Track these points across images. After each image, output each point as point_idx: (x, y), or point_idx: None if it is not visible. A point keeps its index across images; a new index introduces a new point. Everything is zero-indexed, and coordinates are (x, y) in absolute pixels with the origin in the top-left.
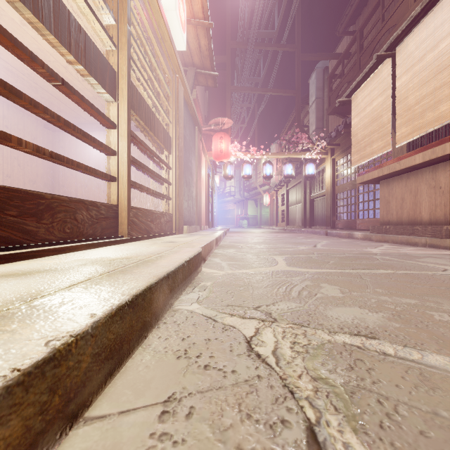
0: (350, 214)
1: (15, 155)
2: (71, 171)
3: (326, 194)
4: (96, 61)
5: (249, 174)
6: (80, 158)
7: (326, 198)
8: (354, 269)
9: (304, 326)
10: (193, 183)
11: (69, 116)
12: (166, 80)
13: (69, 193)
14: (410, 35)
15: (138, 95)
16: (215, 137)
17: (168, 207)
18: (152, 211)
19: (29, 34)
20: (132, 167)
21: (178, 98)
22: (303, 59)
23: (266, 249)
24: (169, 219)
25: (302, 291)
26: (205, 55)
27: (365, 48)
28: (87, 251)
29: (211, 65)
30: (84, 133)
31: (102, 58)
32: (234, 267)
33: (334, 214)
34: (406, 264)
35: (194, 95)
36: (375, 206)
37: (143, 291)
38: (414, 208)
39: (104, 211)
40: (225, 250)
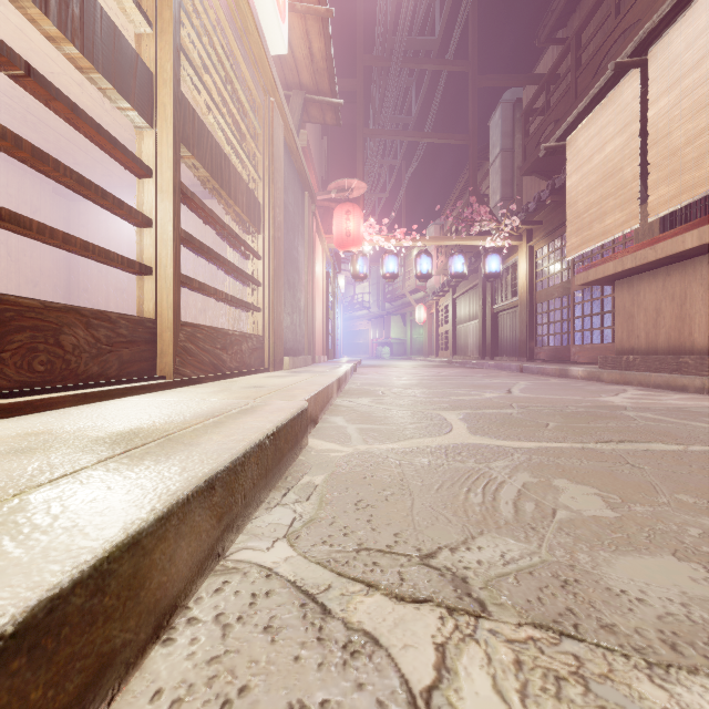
0: (560, 338)
1: (1, 238)
2: (99, 265)
3: (519, 304)
4: (109, 45)
5: (393, 271)
6: (114, 244)
7: (519, 311)
8: (603, 442)
9: (568, 636)
10: (300, 286)
11: (93, 173)
12: (253, 106)
13: (95, 302)
14: (676, 25)
15: (197, 121)
16: (338, 211)
17: (256, 324)
18: (224, 332)
19: (12, 21)
20: (200, 259)
21: (273, 137)
22: (481, 84)
23: (427, 399)
24: (257, 345)
25: (521, 501)
26: (321, 68)
27: (586, 62)
28: (75, 409)
29: (330, 87)
30: (79, 178)
31: (121, 41)
32: (371, 437)
33: (532, 338)
34: (696, 430)
35: (303, 140)
36: (603, 323)
37: (99, 565)
38: (679, 326)
39: (126, 331)
40: (354, 400)
